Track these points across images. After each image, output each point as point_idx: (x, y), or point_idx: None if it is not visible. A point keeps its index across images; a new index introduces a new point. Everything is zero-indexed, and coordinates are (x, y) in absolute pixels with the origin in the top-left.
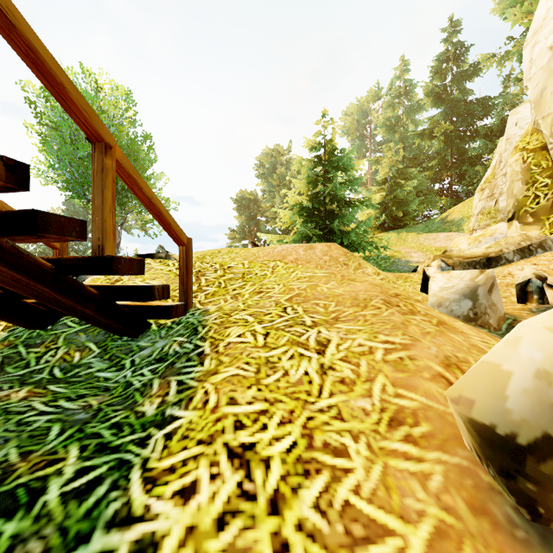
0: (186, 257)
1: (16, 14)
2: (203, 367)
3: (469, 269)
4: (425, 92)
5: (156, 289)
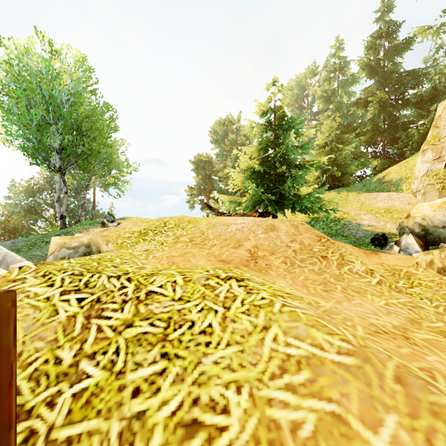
0: None
1: None
2: None
3: None
4: (361, 66)
5: None
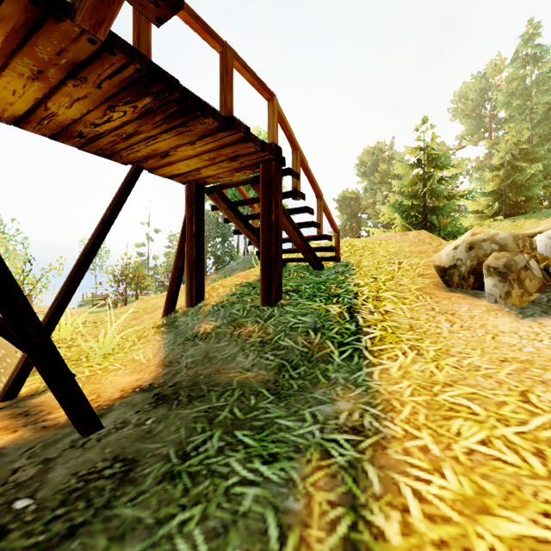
0: (338, 238)
1: (310, 170)
2: (356, 270)
3: None
4: None
5: (334, 248)
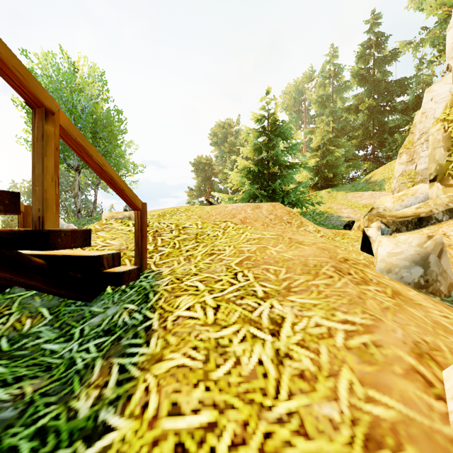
0: (140, 221)
1: None
2: (148, 349)
3: (402, 227)
4: (351, 74)
5: (105, 258)
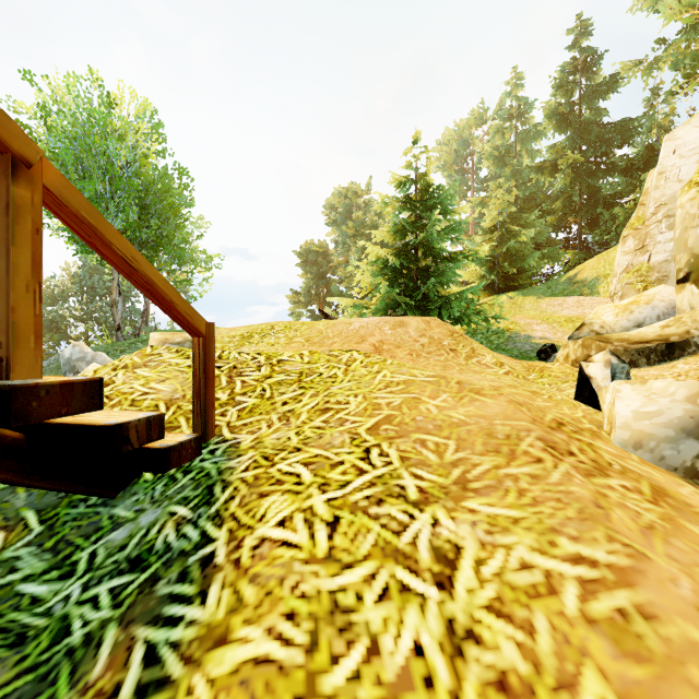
0: (204, 354)
1: None
2: (203, 610)
3: (639, 359)
4: (546, 113)
5: (133, 428)
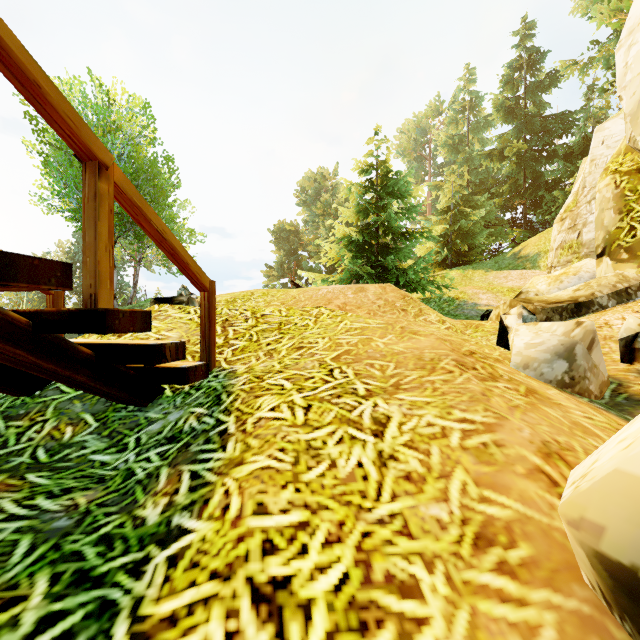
0: (208, 304)
1: None
2: (225, 453)
3: (554, 316)
4: (494, 106)
5: (168, 349)
